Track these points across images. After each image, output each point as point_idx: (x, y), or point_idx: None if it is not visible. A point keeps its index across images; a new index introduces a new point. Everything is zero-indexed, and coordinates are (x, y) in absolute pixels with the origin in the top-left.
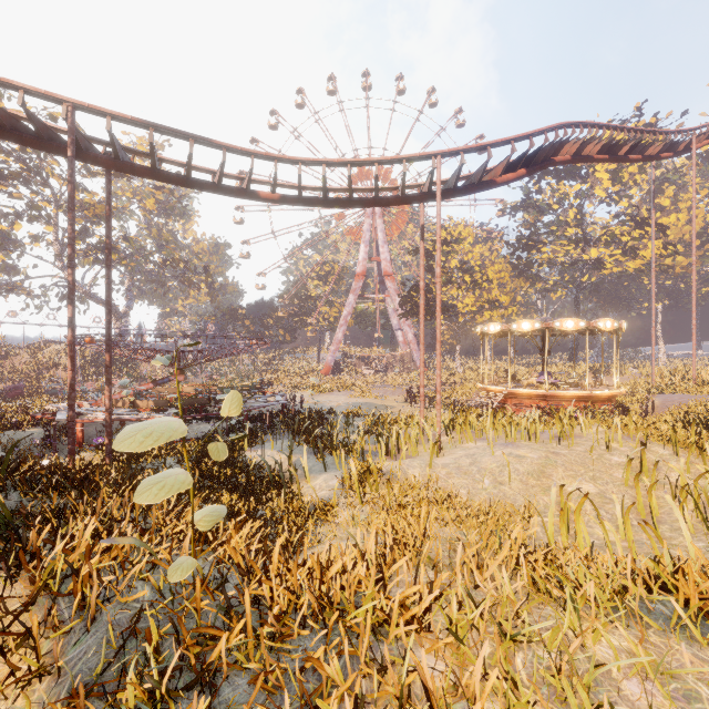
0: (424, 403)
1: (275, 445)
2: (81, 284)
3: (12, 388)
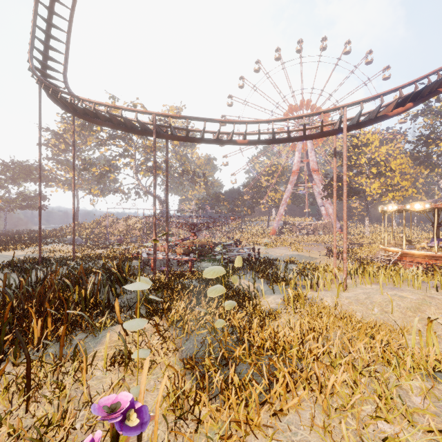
0: (338, 257)
1: (245, 277)
2: (145, 187)
3: (118, 239)
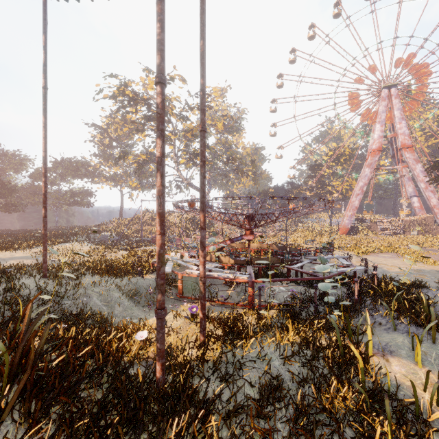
0: None
1: (409, 350)
2: (186, 178)
3: (154, 237)
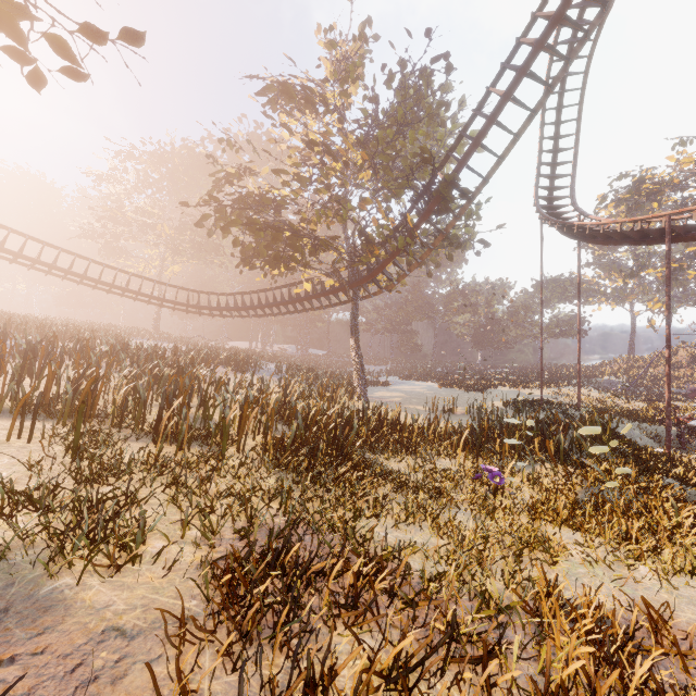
0: None
1: None
2: None
3: (693, 390)
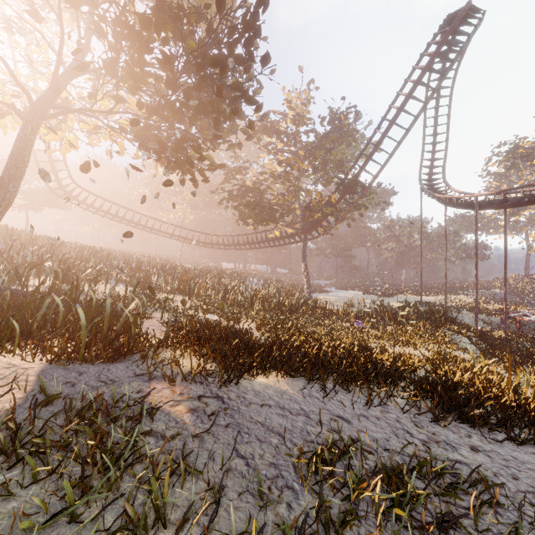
0: None
1: None
2: None
3: None
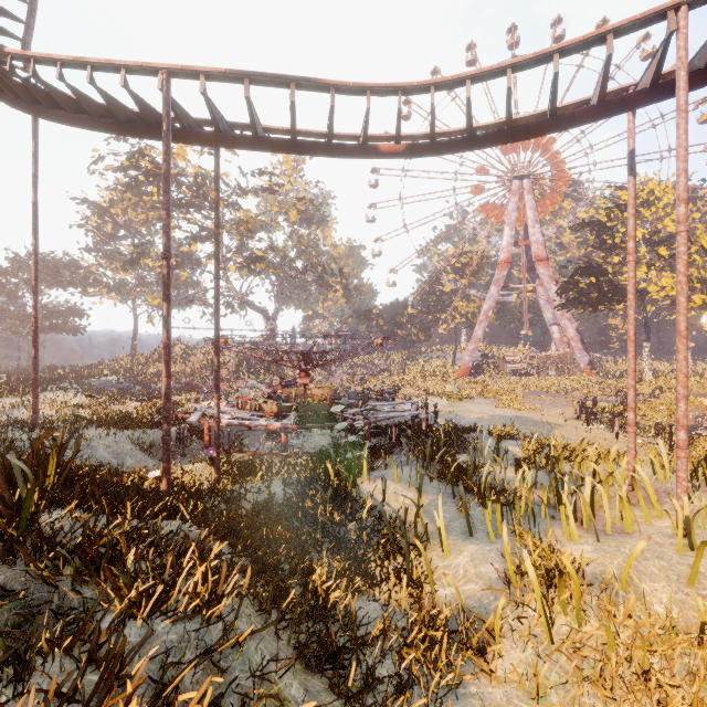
0: (612, 425)
1: (400, 475)
2: (239, 292)
3: (187, 383)
